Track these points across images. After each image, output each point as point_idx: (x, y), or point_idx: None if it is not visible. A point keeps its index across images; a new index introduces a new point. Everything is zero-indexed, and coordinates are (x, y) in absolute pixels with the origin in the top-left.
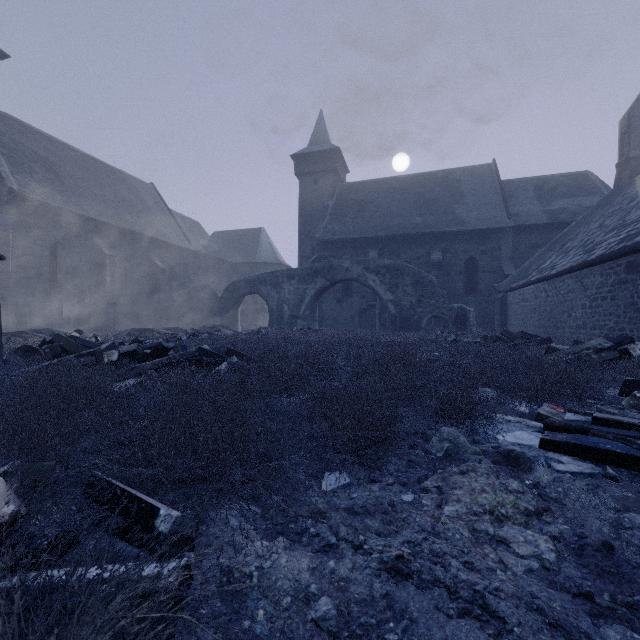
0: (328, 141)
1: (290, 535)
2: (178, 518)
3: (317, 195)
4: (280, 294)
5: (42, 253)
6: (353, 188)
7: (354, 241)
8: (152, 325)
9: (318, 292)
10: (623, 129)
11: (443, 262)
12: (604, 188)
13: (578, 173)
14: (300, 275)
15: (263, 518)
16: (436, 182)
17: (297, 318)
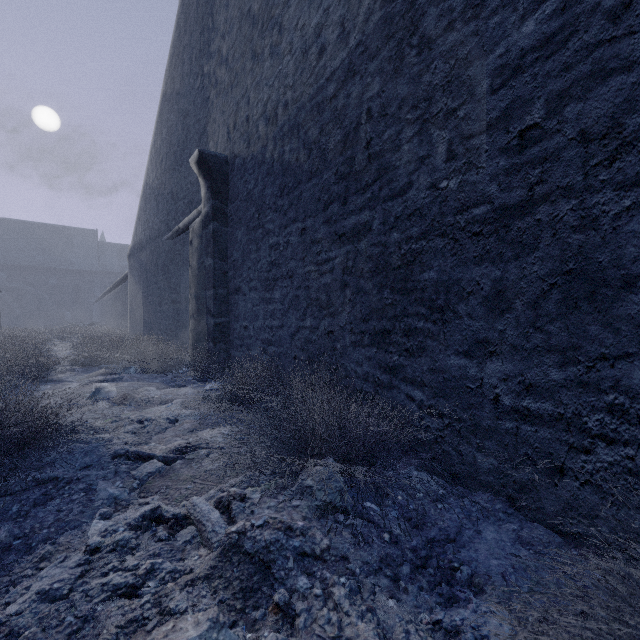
0: None
1: None
2: None
3: None
4: None
5: None
6: None
7: None
8: None
9: None
10: None
11: (59, 285)
12: None
13: None
14: None
15: None
16: (57, 233)
17: None
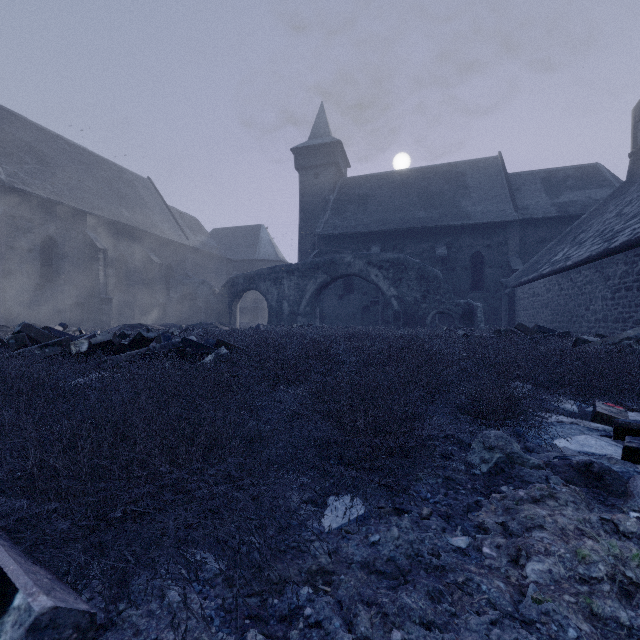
0: (329, 134)
1: (269, 622)
2: (42, 615)
3: (318, 189)
4: (280, 290)
5: (32, 246)
6: (355, 182)
7: (356, 236)
8: (148, 322)
9: (319, 288)
10: (637, 117)
11: (448, 257)
12: (615, 180)
13: (587, 165)
14: (300, 270)
15: (228, 583)
16: (440, 175)
17: (297, 315)
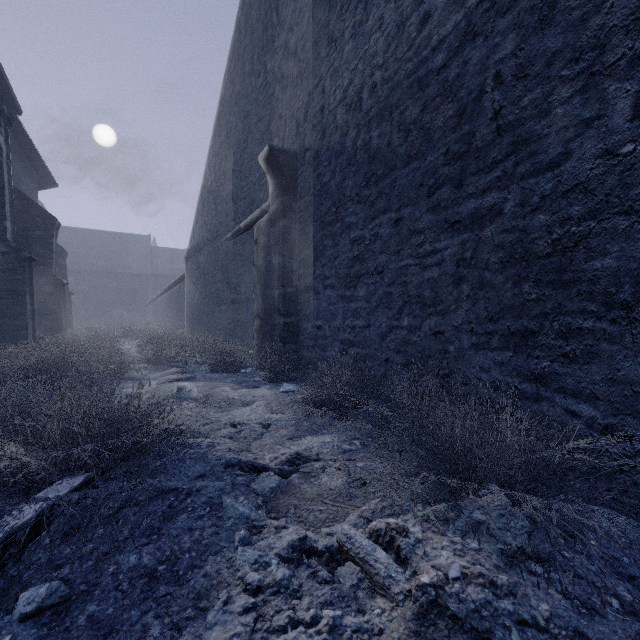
0: None
1: None
2: None
3: None
4: None
5: None
6: None
7: None
8: None
9: None
10: None
11: (117, 288)
12: None
13: None
14: None
15: None
16: (116, 240)
17: None
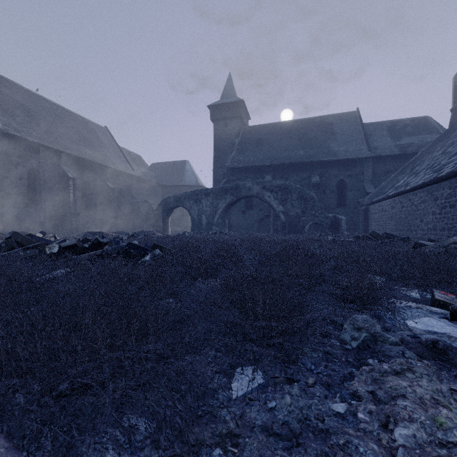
0: (235, 95)
1: None
2: None
3: (227, 135)
4: (199, 207)
5: (21, 176)
6: (253, 130)
7: (254, 168)
8: (105, 230)
9: (228, 205)
10: (456, 82)
11: (320, 183)
12: (440, 128)
13: (420, 118)
14: (214, 193)
15: (155, 445)
16: (315, 125)
17: (212, 225)
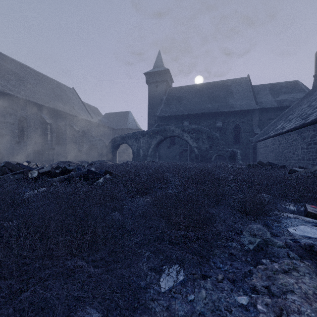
0: (163, 66)
1: None
2: None
3: (157, 93)
4: (138, 144)
5: (14, 122)
6: (176, 90)
7: (176, 117)
8: (72, 160)
9: (158, 142)
10: None
11: (222, 127)
12: (306, 89)
13: (292, 81)
14: (148, 134)
15: None
16: (218, 86)
17: (147, 156)
